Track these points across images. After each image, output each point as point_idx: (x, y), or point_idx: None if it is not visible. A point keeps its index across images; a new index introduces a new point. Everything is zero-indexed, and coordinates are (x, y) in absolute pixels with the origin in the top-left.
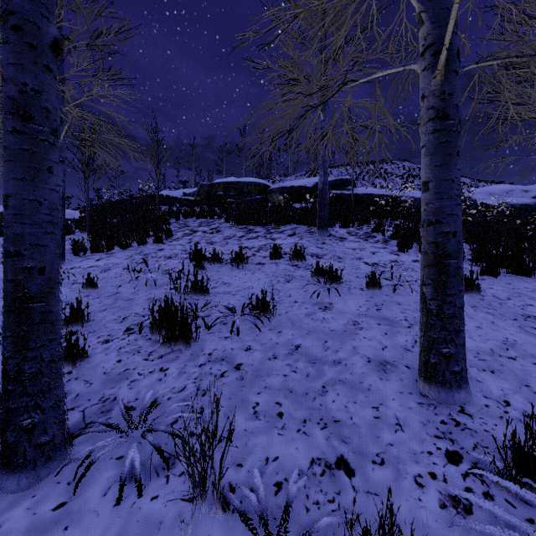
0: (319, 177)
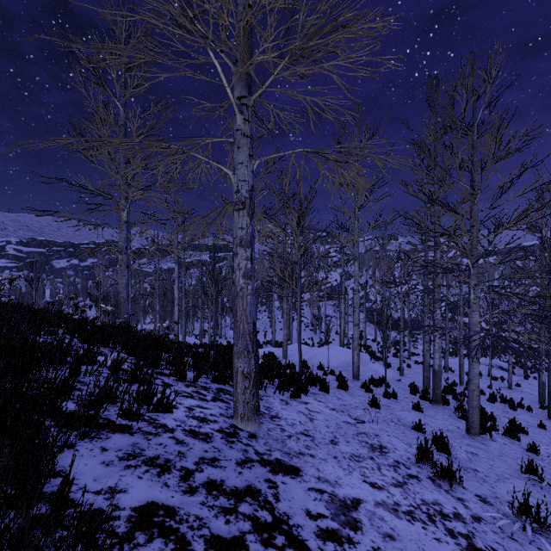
0: (252, 295)
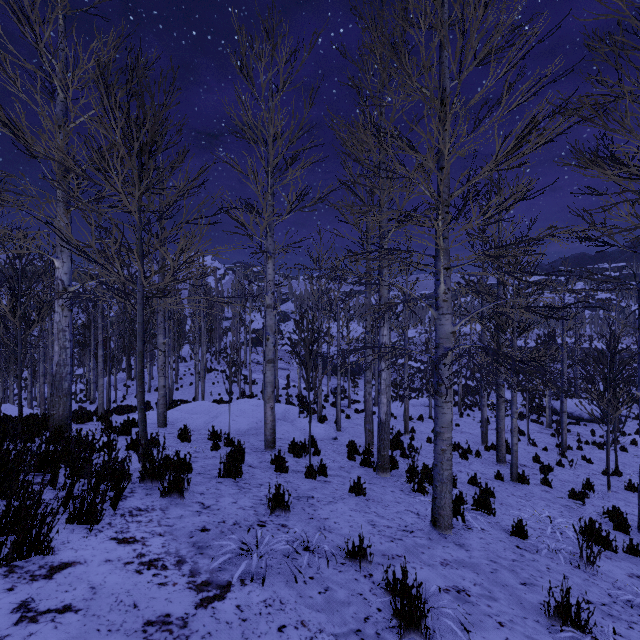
0: None
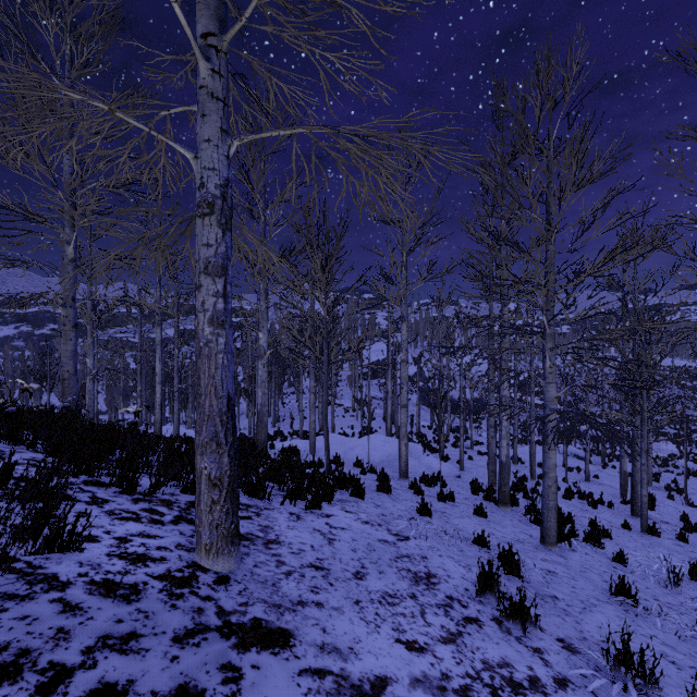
0: (227, 354)
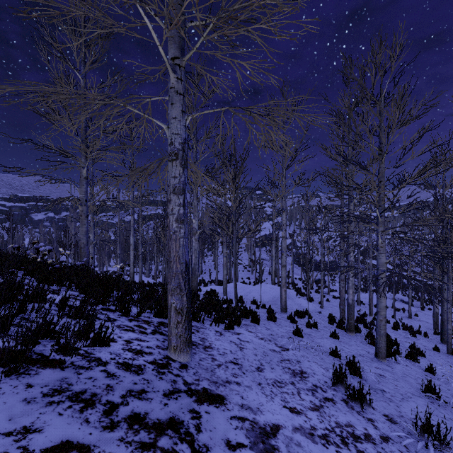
0: (185, 238)
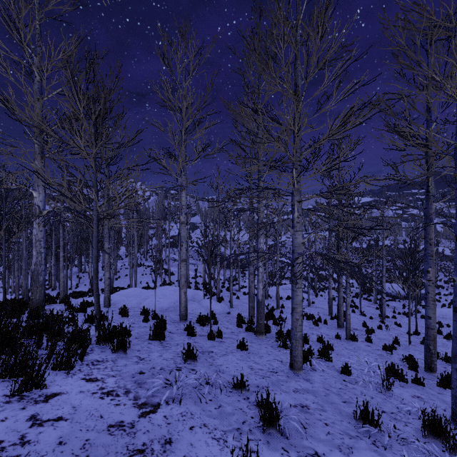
0: None
